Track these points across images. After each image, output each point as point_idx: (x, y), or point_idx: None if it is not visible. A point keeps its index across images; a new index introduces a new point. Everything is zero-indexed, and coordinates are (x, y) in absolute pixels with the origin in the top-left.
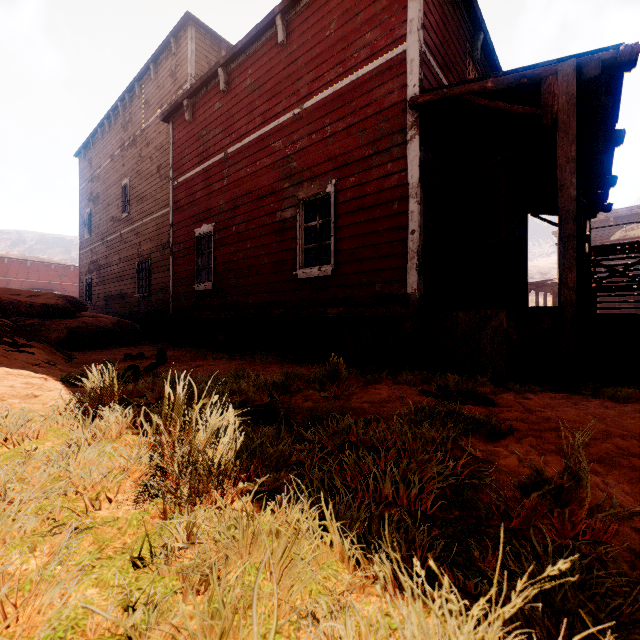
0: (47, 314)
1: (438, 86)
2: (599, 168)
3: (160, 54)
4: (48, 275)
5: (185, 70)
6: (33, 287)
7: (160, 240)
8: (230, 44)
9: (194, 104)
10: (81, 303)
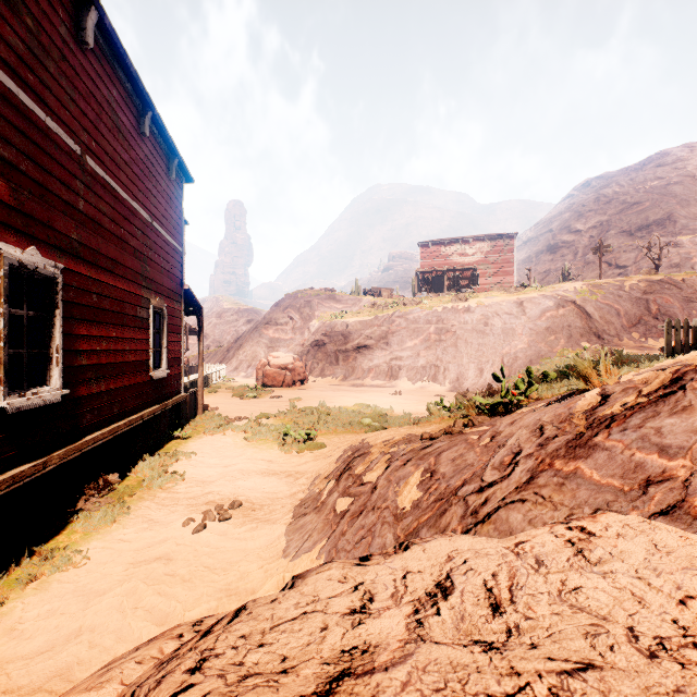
0: None
1: None
2: None
3: None
4: None
5: None
6: None
7: None
8: None
9: None
10: None
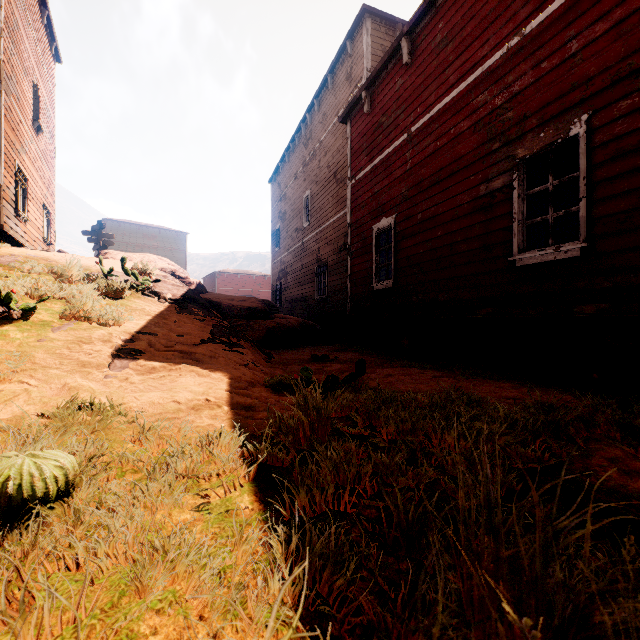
0: (251, 316)
1: None
2: None
3: (336, 62)
4: (251, 284)
5: (360, 67)
6: (241, 294)
7: (336, 243)
8: (405, 22)
9: (372, 93)
10: (274, 306)
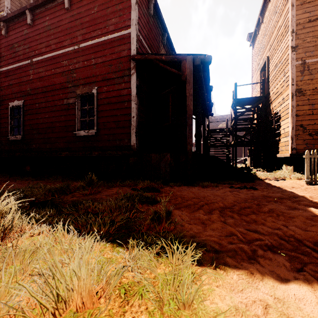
0: None
1: (146, 52)
2: (207, 99)
3: None
4: None
5: (2, 3)
6: None
7: None
8: None
9: (8, 26)
10: None
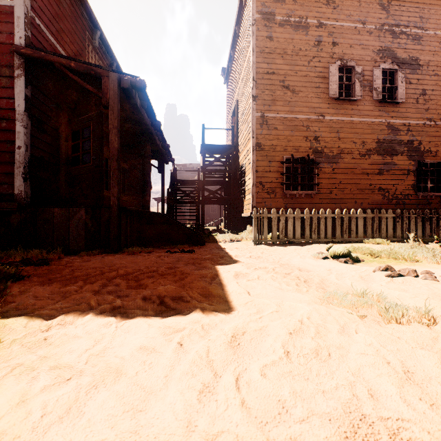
0: None
1: (52, 48)
2: (159, 138)
3: None
4: None
5: None
6: None
7: None
8: None
9: None
10: None
